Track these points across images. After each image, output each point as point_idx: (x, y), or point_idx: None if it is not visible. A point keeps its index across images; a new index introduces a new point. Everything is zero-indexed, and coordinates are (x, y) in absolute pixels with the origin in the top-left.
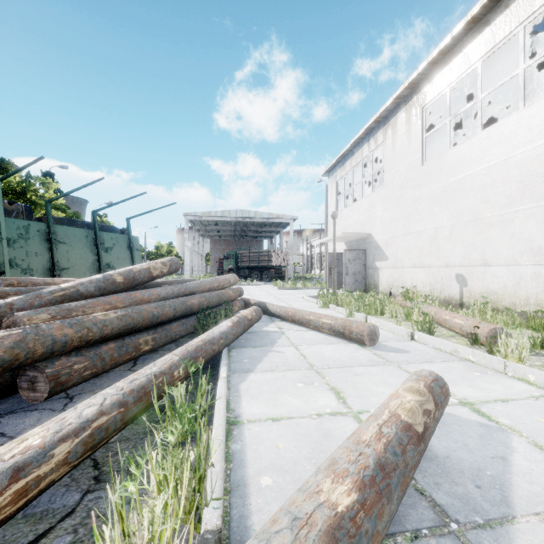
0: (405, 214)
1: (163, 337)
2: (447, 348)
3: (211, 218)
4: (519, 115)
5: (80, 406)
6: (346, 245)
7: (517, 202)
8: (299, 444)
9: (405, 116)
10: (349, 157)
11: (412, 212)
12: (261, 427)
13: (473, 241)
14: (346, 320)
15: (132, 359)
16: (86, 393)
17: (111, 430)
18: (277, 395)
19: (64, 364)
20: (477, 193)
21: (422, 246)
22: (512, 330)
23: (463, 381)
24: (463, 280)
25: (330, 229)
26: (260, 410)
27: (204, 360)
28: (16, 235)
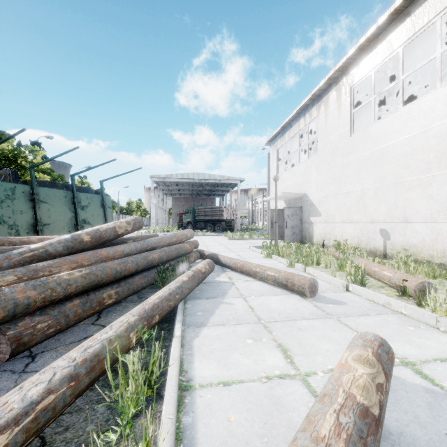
0: (335, 177)
1: (126, 290)
2: (380, 300)
3: (172, 179)
4: (437, 93)
5: (26, 385)
6: (285, 202)
7: (434, 168)
8: (250, 416)
9: (335, 95)
10: (288, 129)
11: (342, 176)
12: (212, 393)
13: (395, 201)
14: (288, 274)
15: (96, 312)
16: (48, 352)
17: (59, 408)
18: (228, 353)
19: (27, 324)
20: (399, 160)
21: (350, 204)
22: (432, 280)
23: (400, 336)
24: (387, 235)
25: (271, 189)
26: (212, 372)
27: (160, 317)
28: (4, 195)
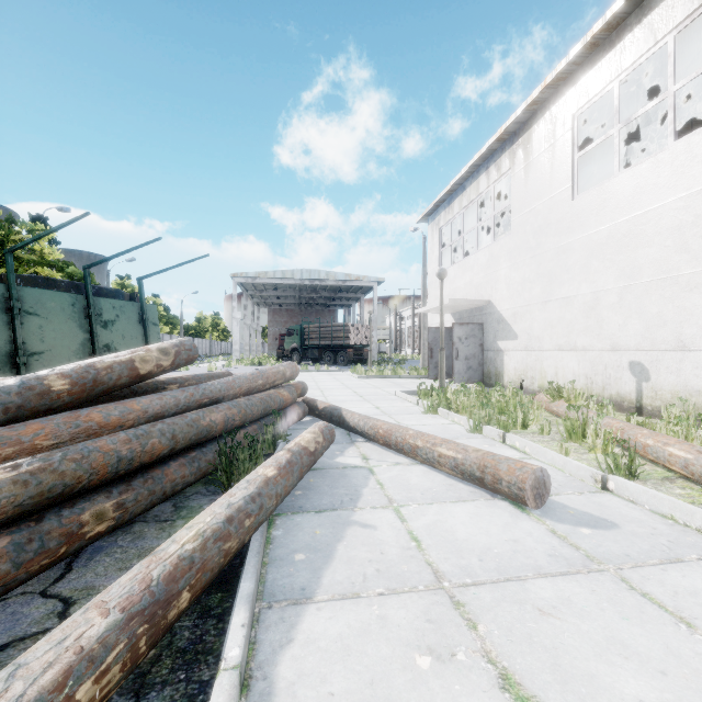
0: (544, 272)
1: (144, 495)
2: (691, 518)
3: (268, 280)
4: None
5: None
6: (453, 317)
7: None
8: None
9: (544, 130)
10: (458, 194)
11: (556, 270)
12: None
13: (659, 312)
14: (485, 455)
15: (59, 559)
16: None
17: None
18: None
19: None
20: (667, 237)
21: (572, 318)
22: None
23: None
24: (643, 372)
25: (430, 295)
26: None
27: (196, 591)
28: None
